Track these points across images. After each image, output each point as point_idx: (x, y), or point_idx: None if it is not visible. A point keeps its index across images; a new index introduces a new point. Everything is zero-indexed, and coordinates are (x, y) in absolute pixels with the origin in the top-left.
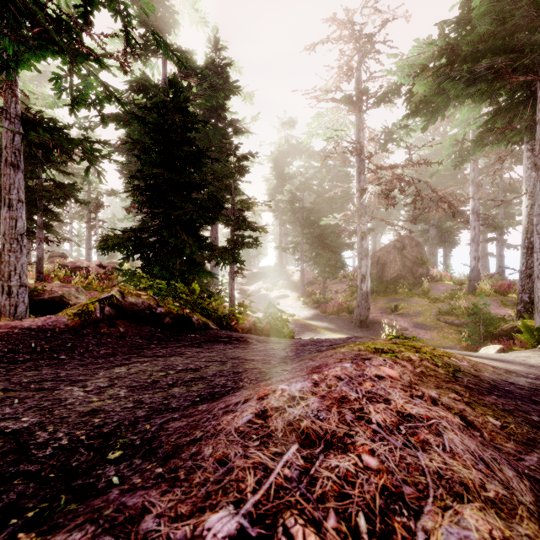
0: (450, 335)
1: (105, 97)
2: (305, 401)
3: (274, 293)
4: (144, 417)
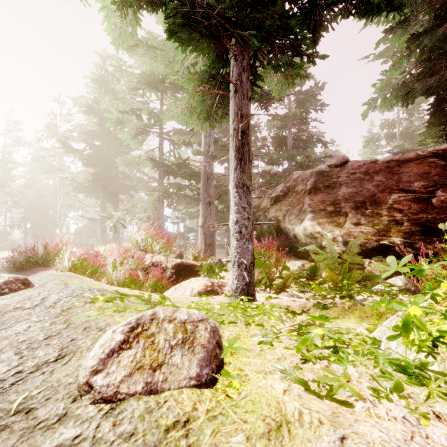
0: None
1: None
2: None
3: (0, 255)
4: None
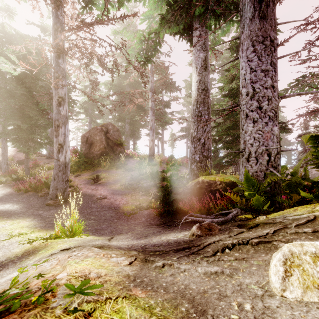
0: (141, 197)
1: None
2: None
3: None
4: None
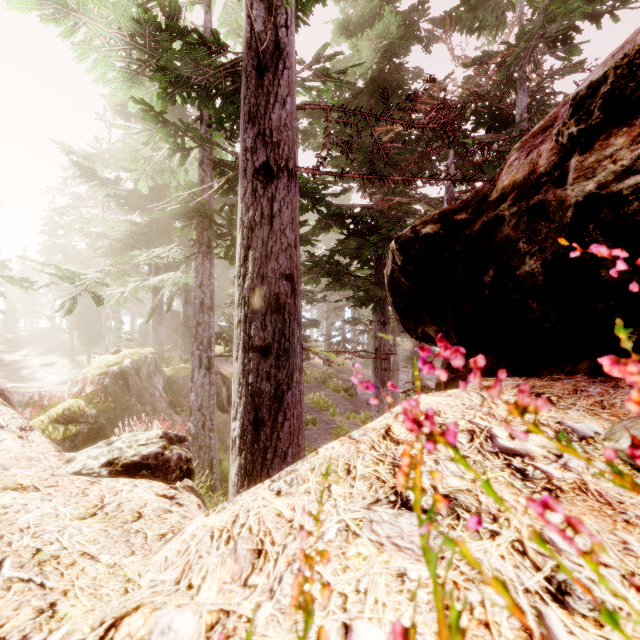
0: None
1: None
2: None
3: (41, 361)
4: None
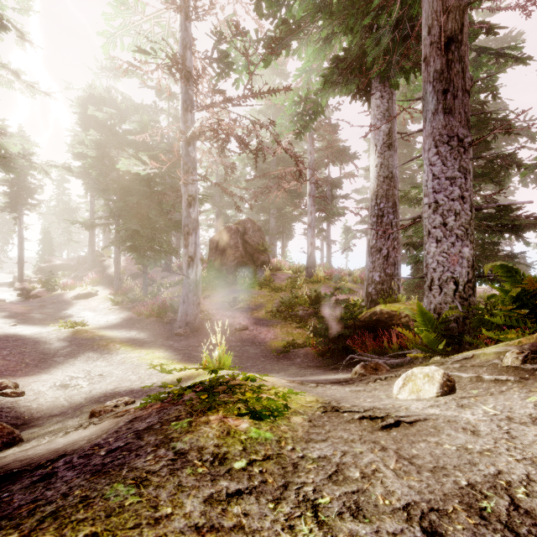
0: (295, 330)
1: None
2: None
3: (76, 291)
4: None
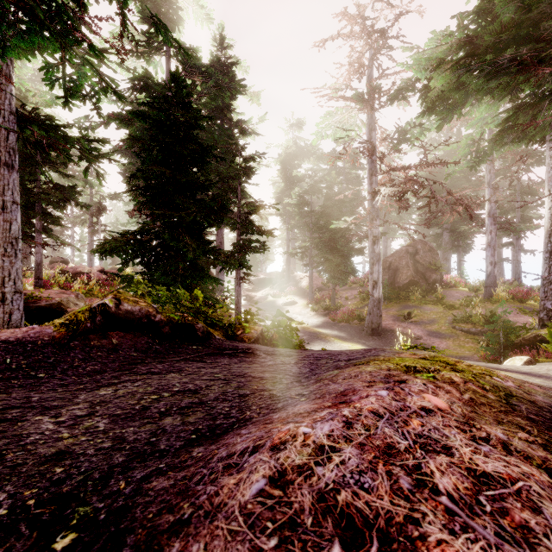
0: (467, 344)
1: (101, 88)
2: (338, 454)
3: (282, 299)
4: (122, 465)
